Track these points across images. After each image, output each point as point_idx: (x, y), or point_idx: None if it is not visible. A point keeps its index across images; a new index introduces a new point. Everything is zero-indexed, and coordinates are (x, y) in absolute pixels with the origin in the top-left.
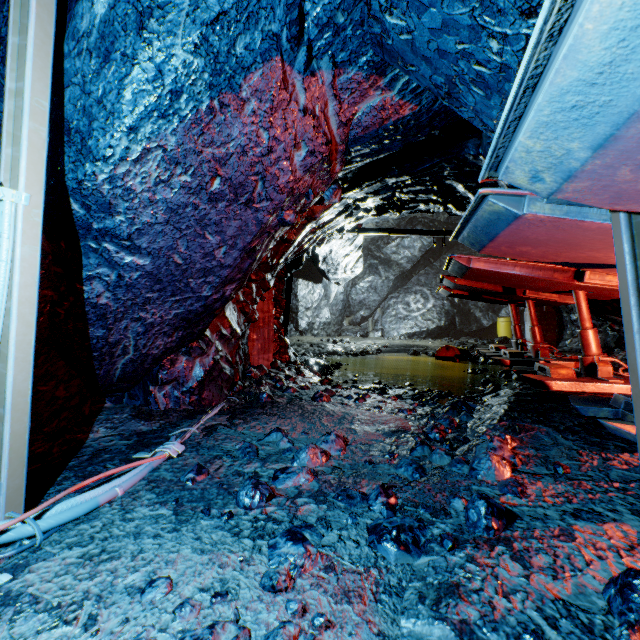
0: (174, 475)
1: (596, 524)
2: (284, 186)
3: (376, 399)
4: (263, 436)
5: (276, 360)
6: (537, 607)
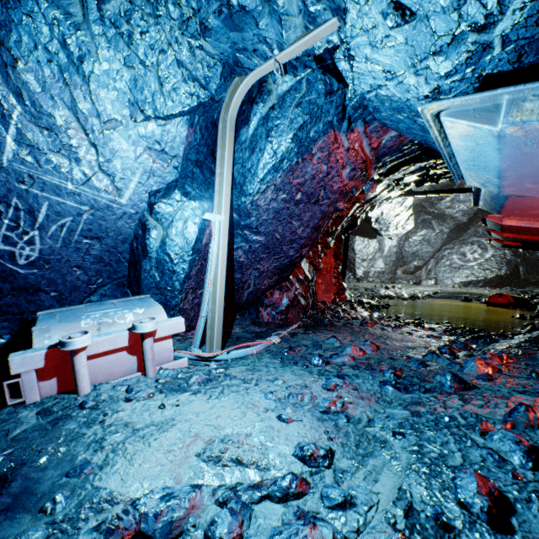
0: (278, 350)
1: (531, 397)
2: (337, 190)
3: (410, 329)
4: (324, 340)
5: (335, 298)
6: (460, 413)
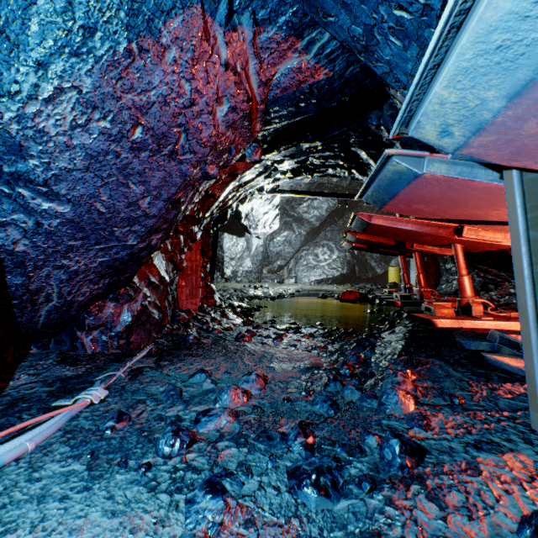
0: (93, 423)
1: (496, 455)
2: (207, 140)
3: (292, 338)
4: (188, 377)
5: (203, 304)
6: None
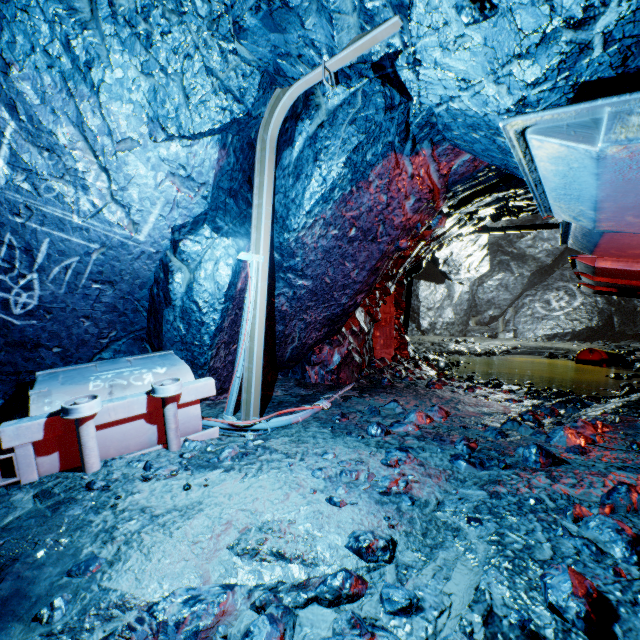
0: (328, 417)
1: (633, 474)
2: (398, 225)
3: (486, 391)
4: (384, 405)
5: (396, 354)
6: (547, 494)
